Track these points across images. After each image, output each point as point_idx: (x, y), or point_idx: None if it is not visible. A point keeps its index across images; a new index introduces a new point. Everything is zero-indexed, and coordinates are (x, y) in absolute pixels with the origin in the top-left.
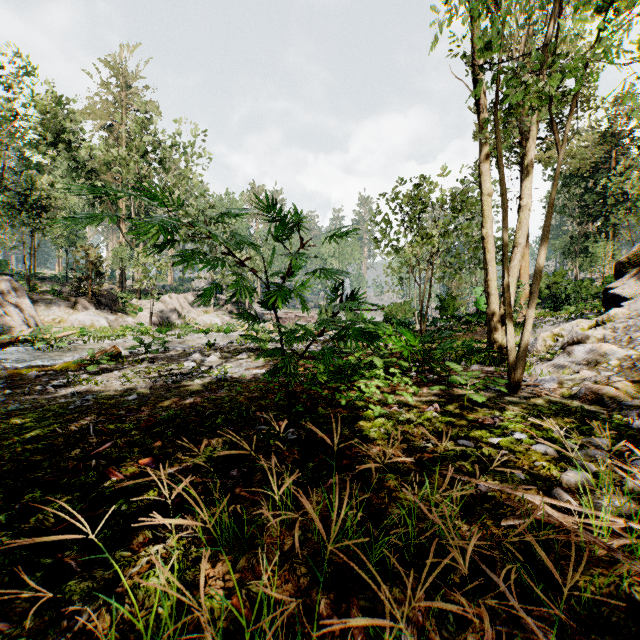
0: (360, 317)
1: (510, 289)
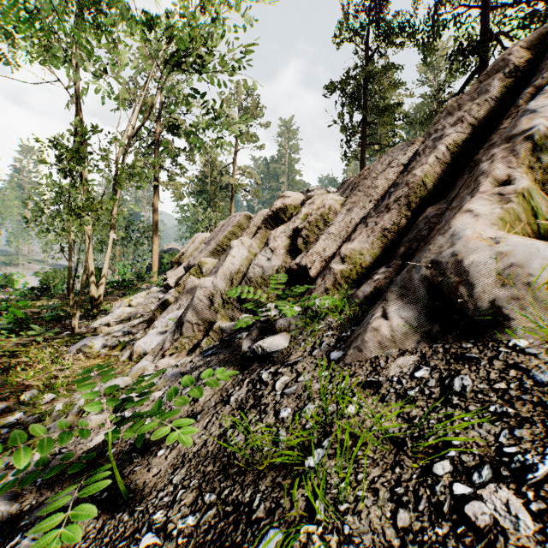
0: (11, 283)
1: (102, 279)
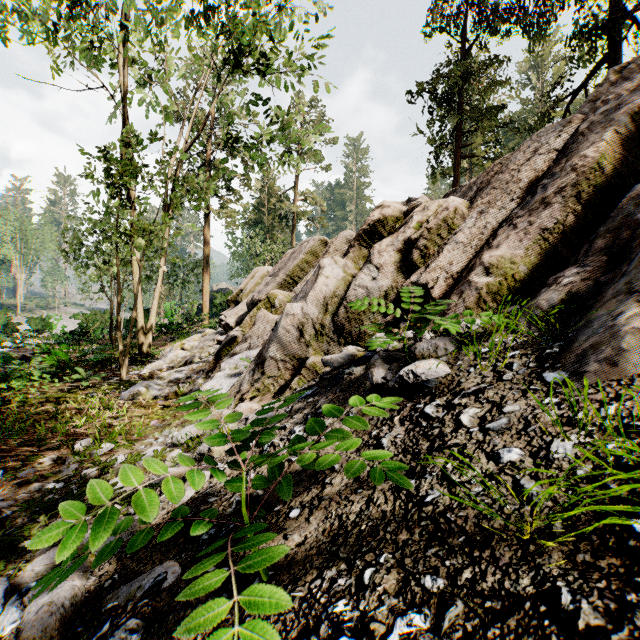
0: (48, 326)
1: (151, 318)
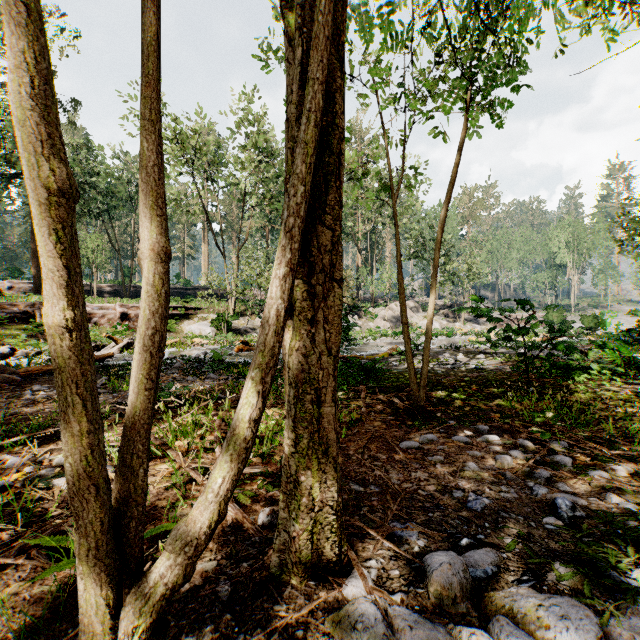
0: (600, 323)
1: None
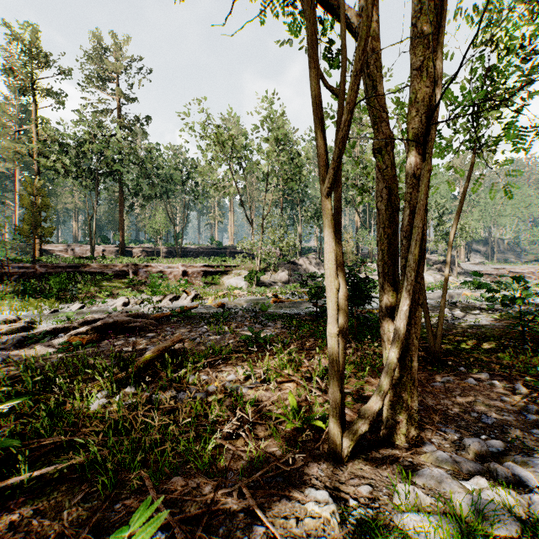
0: None
1: None
